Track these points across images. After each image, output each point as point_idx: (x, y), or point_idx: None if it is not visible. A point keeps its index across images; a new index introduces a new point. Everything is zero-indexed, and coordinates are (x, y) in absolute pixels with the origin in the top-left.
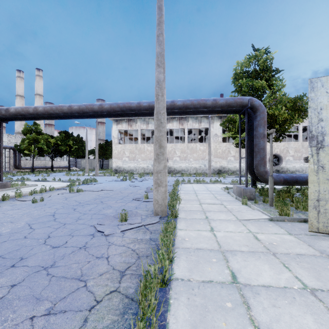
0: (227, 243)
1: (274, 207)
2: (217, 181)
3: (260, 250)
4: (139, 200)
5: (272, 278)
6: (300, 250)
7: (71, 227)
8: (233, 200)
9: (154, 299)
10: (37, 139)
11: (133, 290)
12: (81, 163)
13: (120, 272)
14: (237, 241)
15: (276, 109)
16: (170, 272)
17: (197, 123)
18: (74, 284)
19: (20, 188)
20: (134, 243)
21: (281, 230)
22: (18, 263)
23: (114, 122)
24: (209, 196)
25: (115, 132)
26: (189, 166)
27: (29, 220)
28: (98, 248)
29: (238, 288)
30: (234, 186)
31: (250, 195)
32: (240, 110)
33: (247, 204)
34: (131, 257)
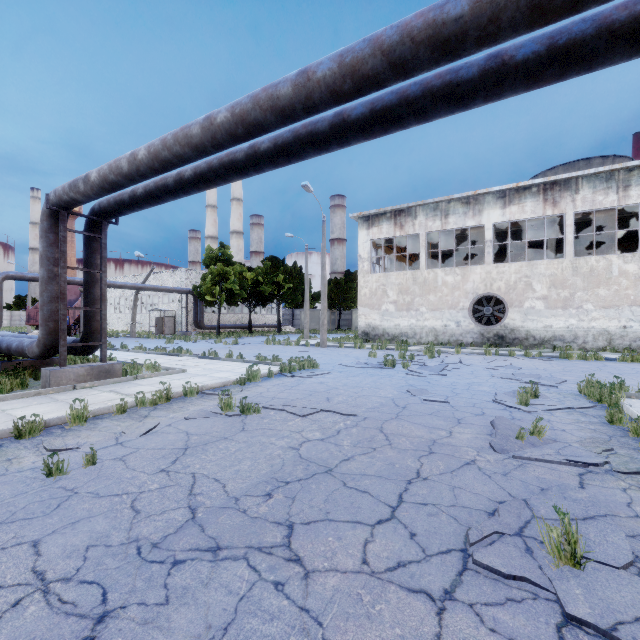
0: None
1: None
2: None
3: None
4: (518, 578)
5: None
6: None
7: None
8: None
9: None
10: (225, 273)
11: None
12: (301, 317)
13: None
14: None
15: None
16: None
17: (610, 192)
18: None
19: (144, 378)
20: None
21: None
22: None
23: (363, 223)
24: None
25: (364, 247)
26: (580, 326)
27: None
28: None
29: None
30: None
31: None
32: None
33: None
34: None
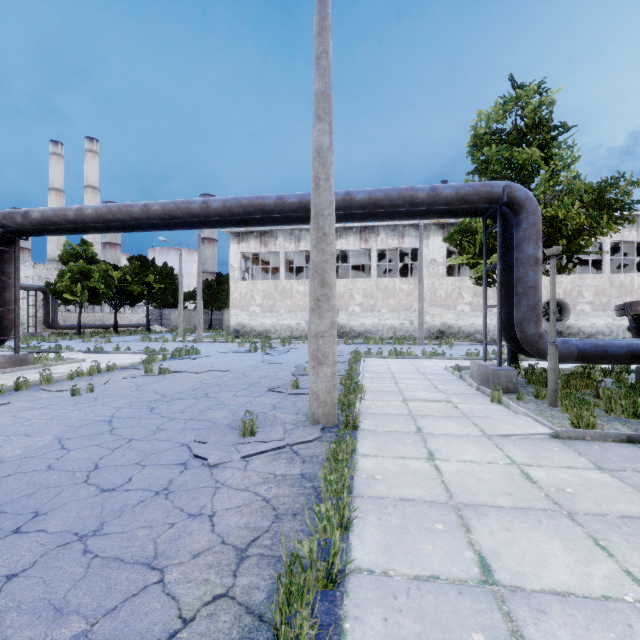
0: (465, 488)
1: (559, 408)
2: (436, 353)
3: (538, 505)
4: (280, 392)
5: (573, 573)
6: (628, 506)
7: (143, 447)
8: (472, 392)
9: (309, 625)
10: (88, 271)
11: (263, 594)
12: (171, 317)
13: (236, 551)
14: (486, 483)
15: (561, 207)
16: (344, 556)
17: (395, 239)
18: (137, 577)
19: (52, 366)
20: (268, 484)
21: (580, 460)
22: (28, 526)
23: (234, 238)
24: (423, 383)
25: (235, 258)
26: (380, 323)
27: (60, 431)
28: (193, 493)
29: (496, 596)
30: (472, 364)
31: (507, 382)
32: (486, 210)
33: (502, 401)
34: (261, 517)
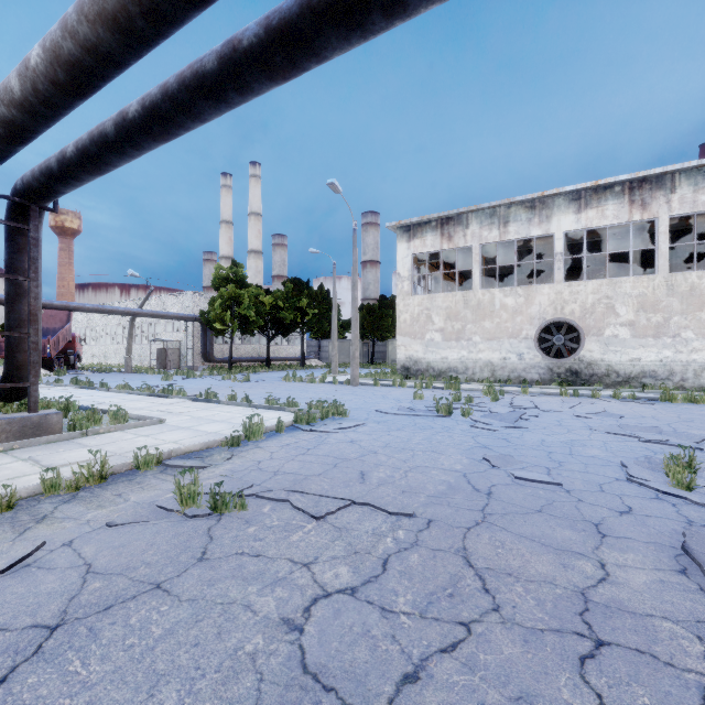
0: None
1: None
2: None
3: None
4: None
5: None
6: None
7: None
8: None
9: None
10: (238, 296)
11: None
12: (328, 349)
13: None
14: None
15: None
16: None
17: None
18: None
19: (99, 433)
20: None
21: None
22: None
23: (402, 234)
24: None
25: (403, 263)
26: (677, 358)
27: None
28: None
29: None
30: None
31: None
32: None
33: None
34: None
